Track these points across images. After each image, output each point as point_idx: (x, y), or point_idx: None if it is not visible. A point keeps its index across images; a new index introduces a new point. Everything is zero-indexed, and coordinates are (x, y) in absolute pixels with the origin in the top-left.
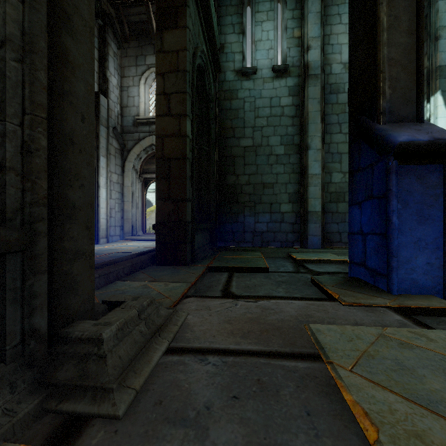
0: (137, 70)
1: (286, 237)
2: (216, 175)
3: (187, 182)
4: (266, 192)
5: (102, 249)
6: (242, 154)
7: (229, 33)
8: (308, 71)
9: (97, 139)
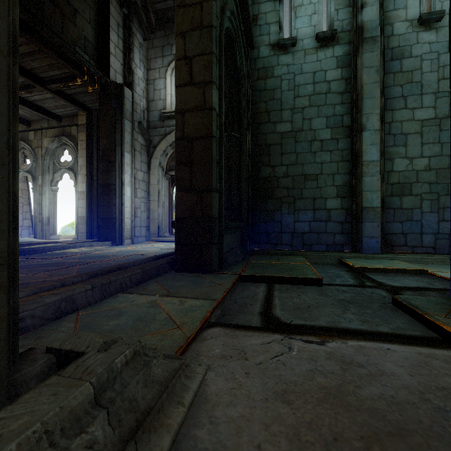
0: (163, 60)
1: (333, 239)
2: (248, 167)
3: (213, 168)
4: (308, 185)
5: (123, 251)
6: (278, 141)
7: (263, 1)
8: (362, 34)
9: (121, 134)
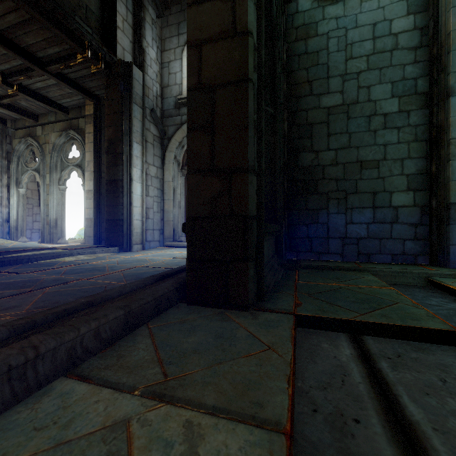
0: (179, 39)
1: (401, 247)
2: (283, 153)
3: (248, 132)
4: (366, 175)
5: (127, 260)
6: (324, 119)
7: None
8: None
9: (129, 121)
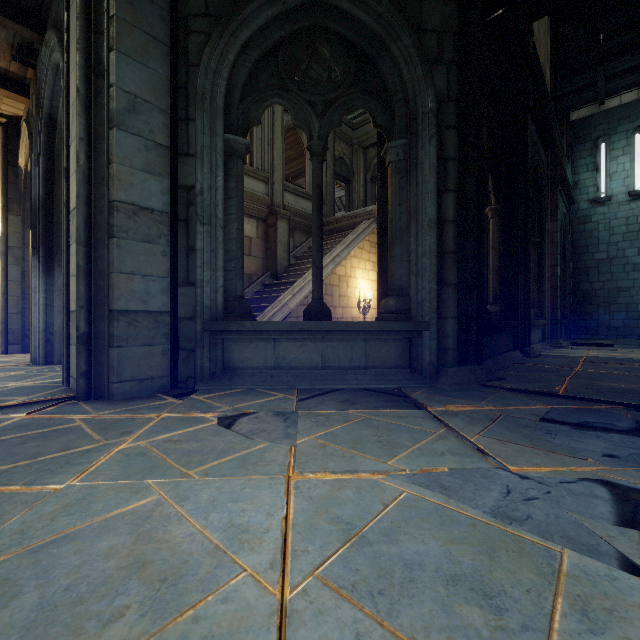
0: None
1: None
2: (570, 283)
3: (558, 299)
4: (621, 295)
5: None
6: (595, 265)
7: (583, 172)
8: None
9: None
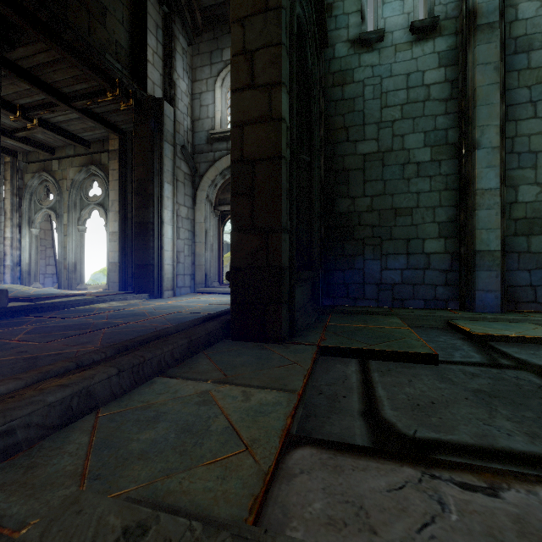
0: (212, 69)
1: (433, 292)
2: (320, 199)
3: (282, 199)
4: (400, 222)
5: (162, 306)
6: (360, 165)
7: None
8: (475, 20)
9: (160, 160)
